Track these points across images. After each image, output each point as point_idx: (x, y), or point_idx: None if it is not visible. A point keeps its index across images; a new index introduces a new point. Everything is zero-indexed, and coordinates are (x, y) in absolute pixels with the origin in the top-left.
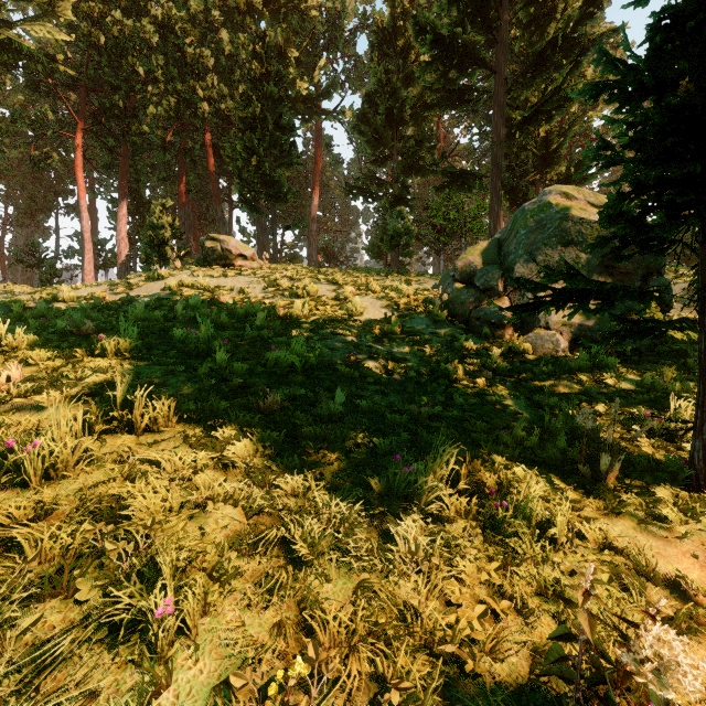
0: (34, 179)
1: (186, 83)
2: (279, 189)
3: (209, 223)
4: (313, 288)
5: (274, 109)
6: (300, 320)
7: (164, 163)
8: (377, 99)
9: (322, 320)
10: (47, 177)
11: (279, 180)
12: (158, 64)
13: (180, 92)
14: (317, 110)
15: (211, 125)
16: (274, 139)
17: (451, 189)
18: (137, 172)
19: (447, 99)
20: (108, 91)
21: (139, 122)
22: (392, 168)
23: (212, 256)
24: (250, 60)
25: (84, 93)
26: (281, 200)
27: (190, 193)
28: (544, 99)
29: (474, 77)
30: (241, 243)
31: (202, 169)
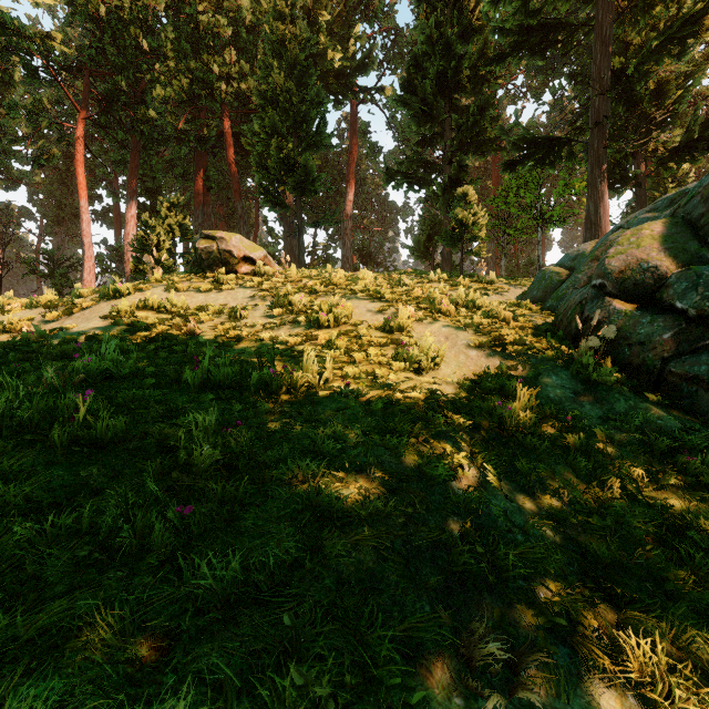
0: (61, 185)
1: (200, 58)
2: (305, 175)
3: (235, 225)
4: (345, 309)
5: (299, 80)
6: (314, 394)
7: (181, 157)
8: (425, 63)
9: (362, 404)
10: (74, 182)
11: (305, 164)
12: (167, 38)
13: (193, 70)
14: (352, 88)
15: (231, 110)
16: (299, 115)
17: (526, 165)
18: (151, 169)
19: (523, 44)
20: (112, 73)
21: (147, 108)
22: (443, 147)
23: (206, 260)
24: (271, 20)
25: (87, 78)
26: (308, 189)
27: (211, 191)
28: (688, 15)
29: (567, 6)
30: (247, 241)
31: (225, 164)
